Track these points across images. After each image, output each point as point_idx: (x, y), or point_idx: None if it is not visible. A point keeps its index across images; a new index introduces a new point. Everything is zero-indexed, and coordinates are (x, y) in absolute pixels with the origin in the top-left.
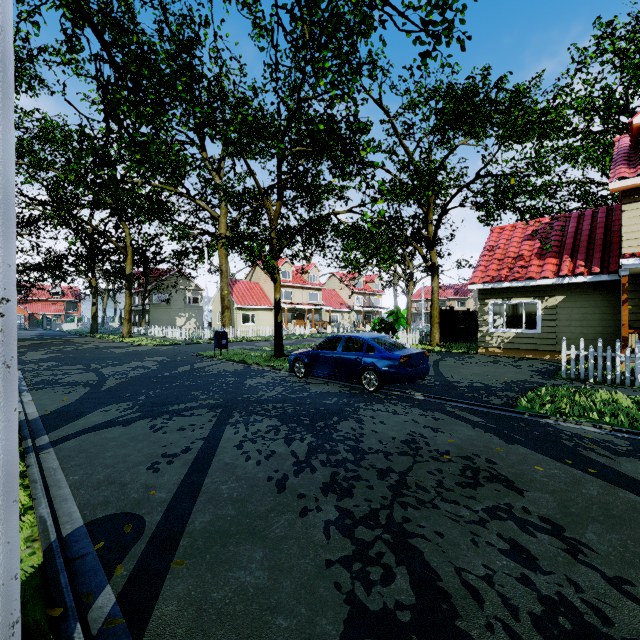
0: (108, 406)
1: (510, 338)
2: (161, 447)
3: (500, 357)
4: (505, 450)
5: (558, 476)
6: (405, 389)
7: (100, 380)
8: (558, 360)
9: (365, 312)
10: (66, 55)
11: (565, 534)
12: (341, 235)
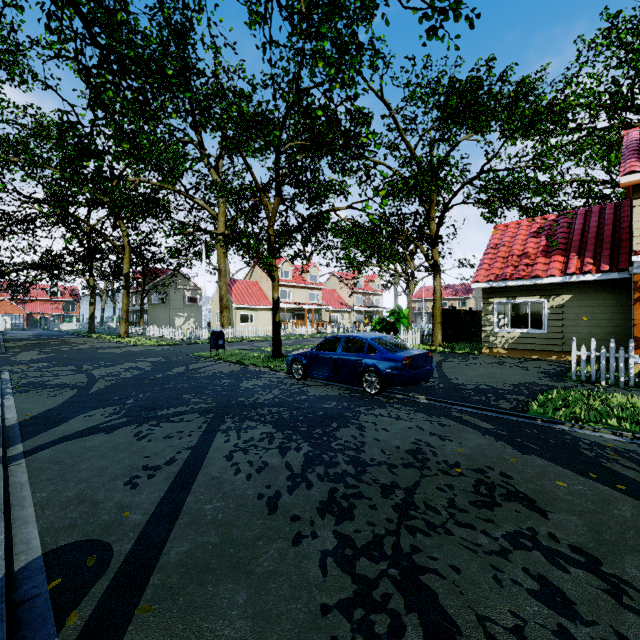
0: (93, 411)
1: (515, 338)
2: (143, 458)
3: (505, 358)
4: (521, 461)
5: (583, 493)
6: (408, 392)
7: (89, 382)
8: (565, 361)
9: (365, 312)
10: (55, 44)
11: (603, 569)
12: (341, 233)
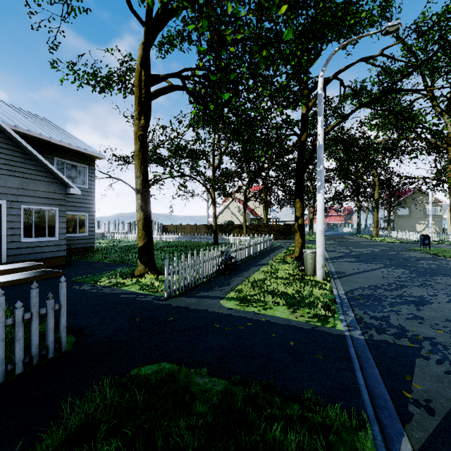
0: (348, 258)
1: None
2: (358, 267)
3: None
4: None
5: None
6: None
7: (350, 252)
8: None
9: None
10: None
11: None
12: None
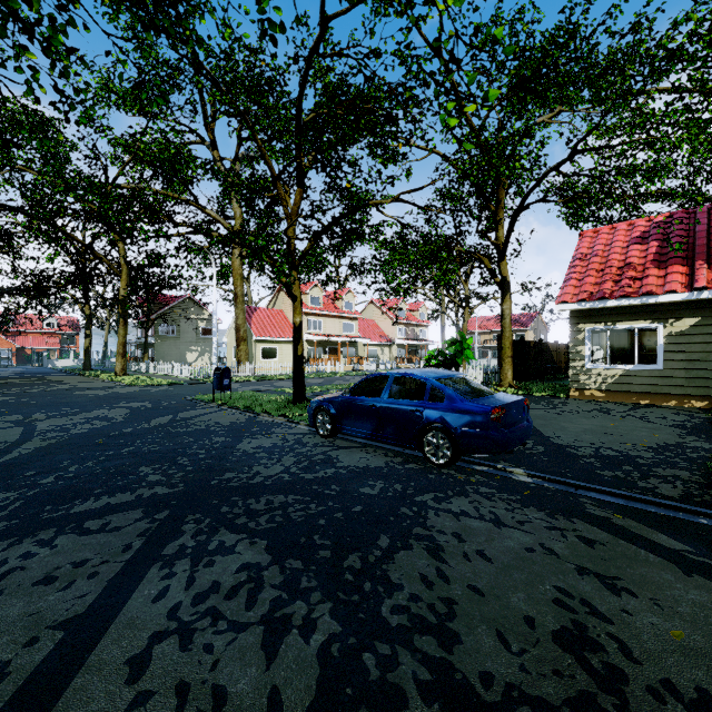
0: None
1: (616, 377)
2: None
3: (605, 403)
4: None
5: None
6: (493, 460)
7: (17, 442)
8: (692, 408)
9: (409, 346)
10: None
11: None
12: (382, 246)
